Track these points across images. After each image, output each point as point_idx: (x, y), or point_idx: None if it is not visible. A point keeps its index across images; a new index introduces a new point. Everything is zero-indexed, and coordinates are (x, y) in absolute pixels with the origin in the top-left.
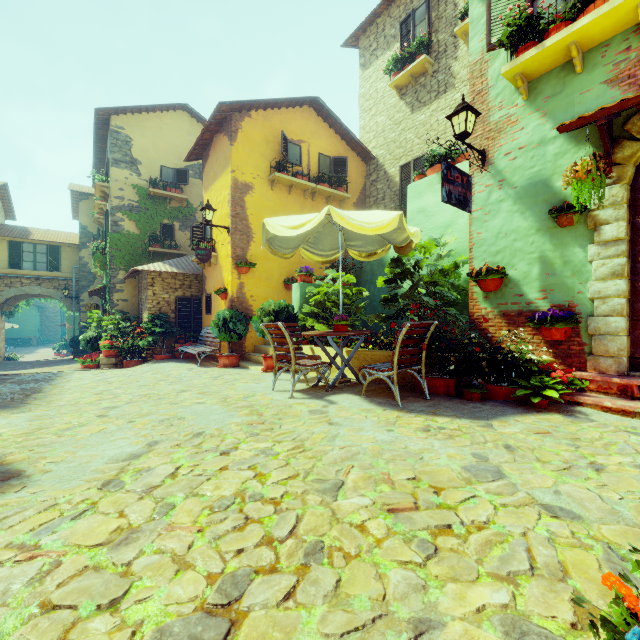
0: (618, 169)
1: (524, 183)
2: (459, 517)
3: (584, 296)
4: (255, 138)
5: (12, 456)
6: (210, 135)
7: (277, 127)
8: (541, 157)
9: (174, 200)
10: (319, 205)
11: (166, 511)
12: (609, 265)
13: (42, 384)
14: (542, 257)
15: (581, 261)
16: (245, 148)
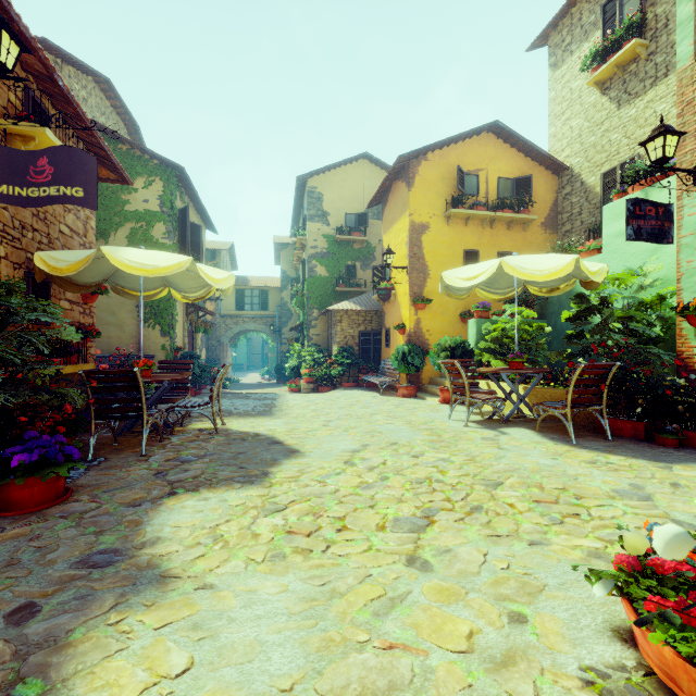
0: None
1: None
2: (588, 512)
3: None
4: (431, 179)
5: (289, 442)
6: (389, 183)
7: (453, 162)
8: None
9: (356, 242)
10: (499, 232)
11: (385, 479)
12: None
13: (272, 401)
14: None
15: None
16: (421, 191)
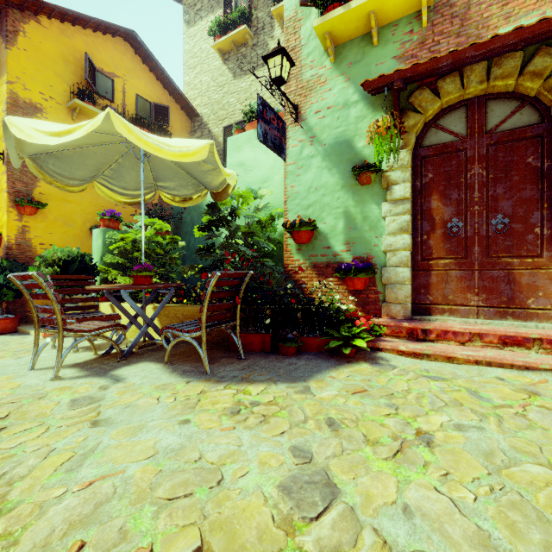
0: (405, 136)
1: (331, 141)
2: None
3: (379, 249)
4: (47, 51)
5: None
6: None
7: (80, 48)
8: (345, 118)
9: None
10: None
11: None
12: (398, 221)
13: None
14: (346, 212)
15: (377, 217)
16: (30, 59)
